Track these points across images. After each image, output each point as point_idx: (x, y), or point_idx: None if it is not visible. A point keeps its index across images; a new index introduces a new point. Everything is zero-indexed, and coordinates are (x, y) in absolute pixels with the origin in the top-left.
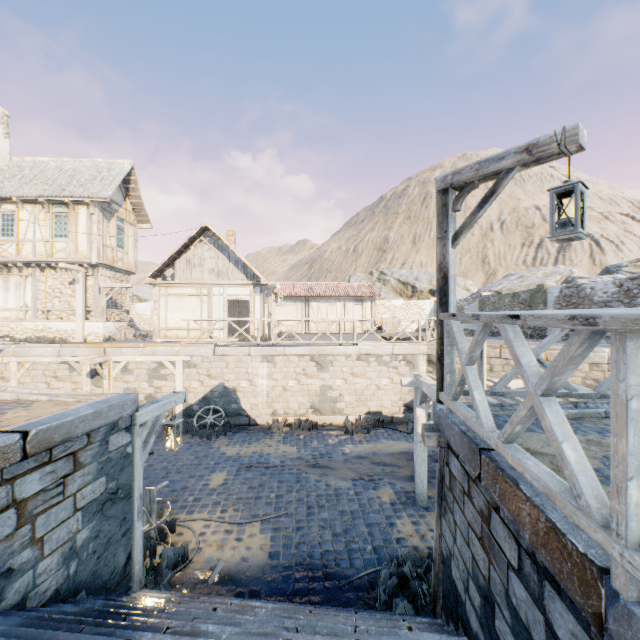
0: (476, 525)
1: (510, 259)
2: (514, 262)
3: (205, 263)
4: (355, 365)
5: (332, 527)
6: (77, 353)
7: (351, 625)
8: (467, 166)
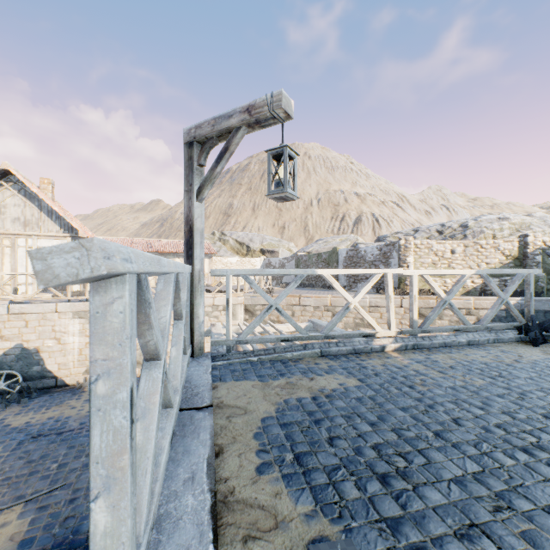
0: None
1: (323, 228)
2: (326, 231)
3: (7, 211)
4: None
5: None
6: None
7: None
8: (206, 121)
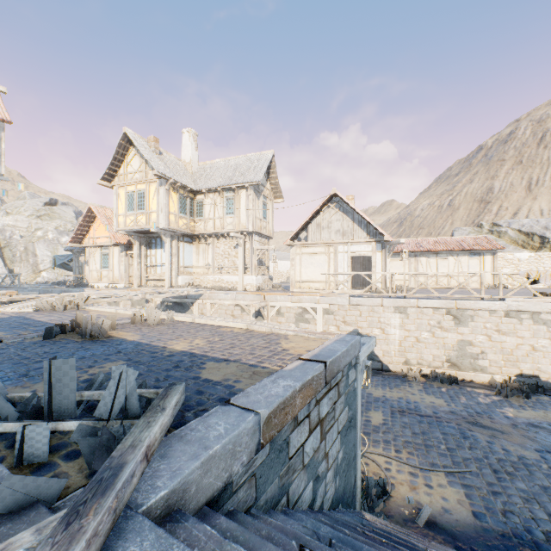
0: None
1: None
2: None
3: (332, 225)
4: (501, 322)
5: (540, 503)
6: (246, 298)
7: None
8: None
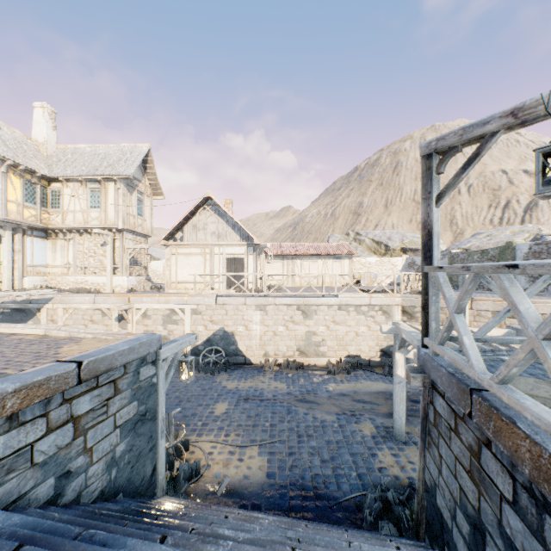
0: (464, 459)
1: (477, 219)
2: (481, 222)
3: (208, 227)
4: (336, 314)
5: (320, 454)
6: (108, 301)
7: (345, 540)
8: (451, 132)
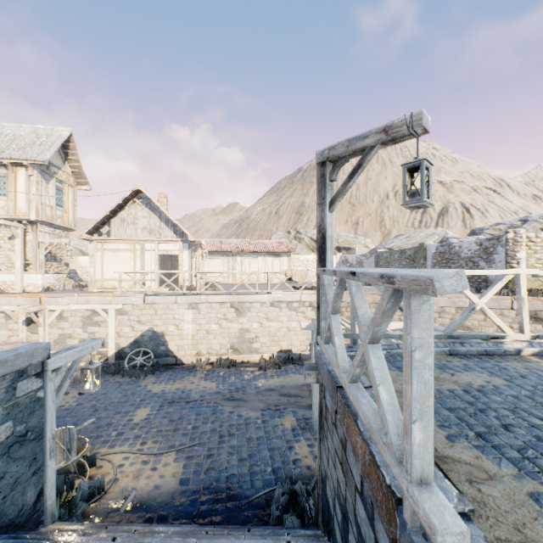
0: (339, 451)
1: (402, 222)
2: (405, 224)
3: (138, 222)
4: (269, 311)
5: (239, 453)
6: (13, 303)
7: None
8: (340, 143)
